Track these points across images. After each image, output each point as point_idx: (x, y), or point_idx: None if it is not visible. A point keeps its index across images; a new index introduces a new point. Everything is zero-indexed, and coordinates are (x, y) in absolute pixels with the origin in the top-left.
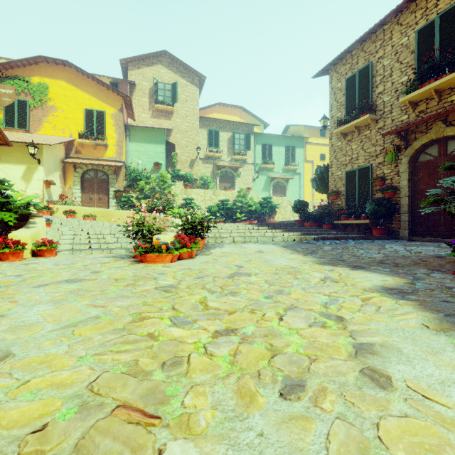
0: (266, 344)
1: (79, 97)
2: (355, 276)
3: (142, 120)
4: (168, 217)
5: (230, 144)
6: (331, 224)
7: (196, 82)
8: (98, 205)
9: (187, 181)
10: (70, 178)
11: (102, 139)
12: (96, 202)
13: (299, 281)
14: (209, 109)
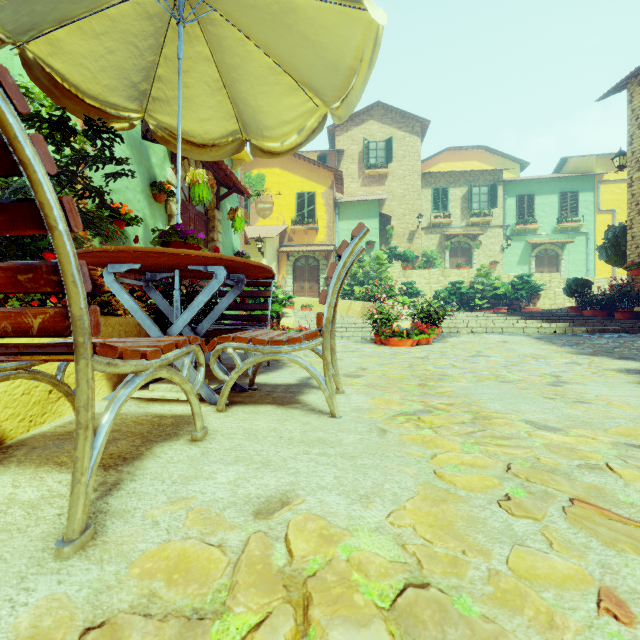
0: (495, 376)
1: (292, 182)
2: (609, 363)
3: (351, 192)
4: (405, 306)
5: (465, 203)
6: (630, 312)
7: (417, 131)
8: (309, 294)
9: (406, 261)
10: (283, 268)
11: (313, 223)
12: (307, 292)
13: (539, 362)
14: (433, 158)
